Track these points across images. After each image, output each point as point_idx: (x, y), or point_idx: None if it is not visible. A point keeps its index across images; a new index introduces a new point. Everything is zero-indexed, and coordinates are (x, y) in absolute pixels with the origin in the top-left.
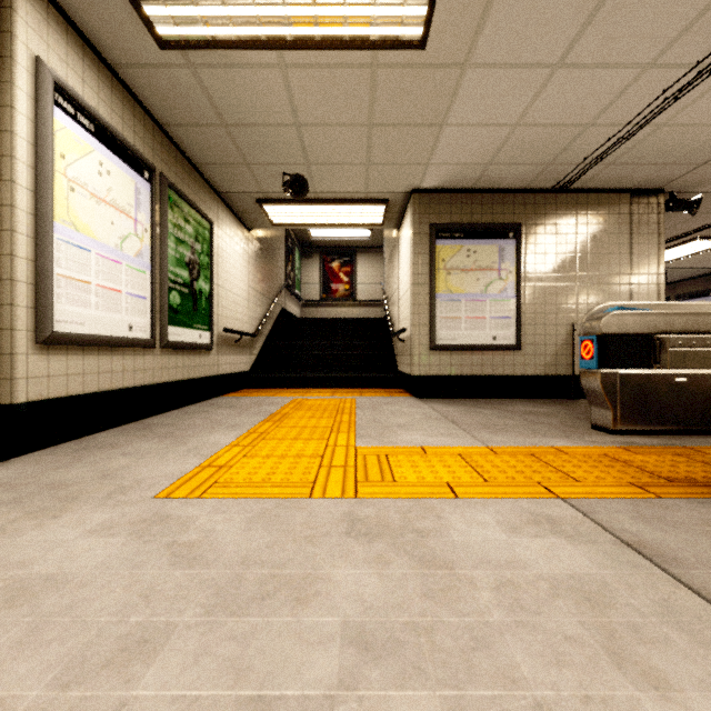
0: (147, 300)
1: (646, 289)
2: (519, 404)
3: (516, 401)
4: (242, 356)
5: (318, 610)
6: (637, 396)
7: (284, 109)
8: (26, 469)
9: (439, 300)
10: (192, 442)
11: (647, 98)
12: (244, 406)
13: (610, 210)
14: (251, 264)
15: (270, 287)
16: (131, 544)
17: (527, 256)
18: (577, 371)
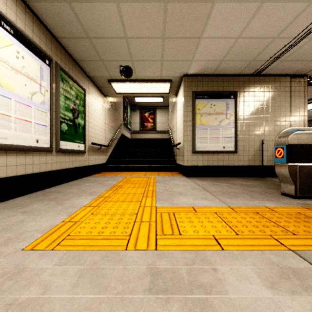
0: (47, 127)
1: (298, 123)
2: (237, 180)
3: (234, 178)
4: (102, 156)
5: None
6: (308, 177)
7: (119, 28)
8: None
9: (197, 129)
10: (66, 203)
11: (308, 21)
12: (100, 181)
13: (280, 84)
14: (106, 112)
15: (116, 124)
16: None
17: (240, 107)
18: (264, 163)
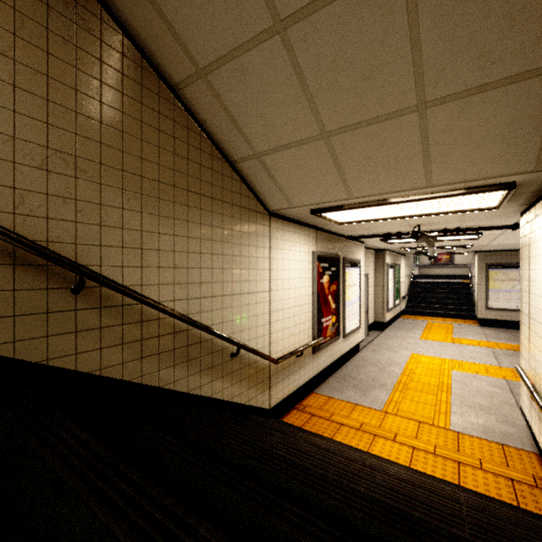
0: (393, 297)
1: None
2: None
3: None
4: (403, 303)
5: (448, 348)
6: None
7: None
8: (390, 333)
9: (489, 291)
10: (412, 332)
11: None
12: (413, 323)
13: None
14: (405, 267)
15: (409, 270)
16: (423, 342)
17: None
18: None
